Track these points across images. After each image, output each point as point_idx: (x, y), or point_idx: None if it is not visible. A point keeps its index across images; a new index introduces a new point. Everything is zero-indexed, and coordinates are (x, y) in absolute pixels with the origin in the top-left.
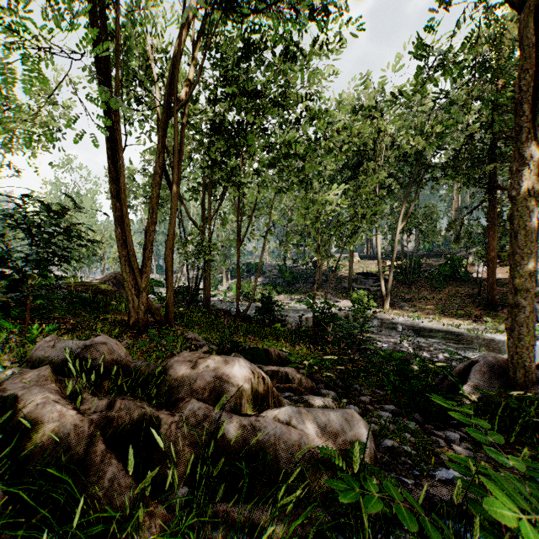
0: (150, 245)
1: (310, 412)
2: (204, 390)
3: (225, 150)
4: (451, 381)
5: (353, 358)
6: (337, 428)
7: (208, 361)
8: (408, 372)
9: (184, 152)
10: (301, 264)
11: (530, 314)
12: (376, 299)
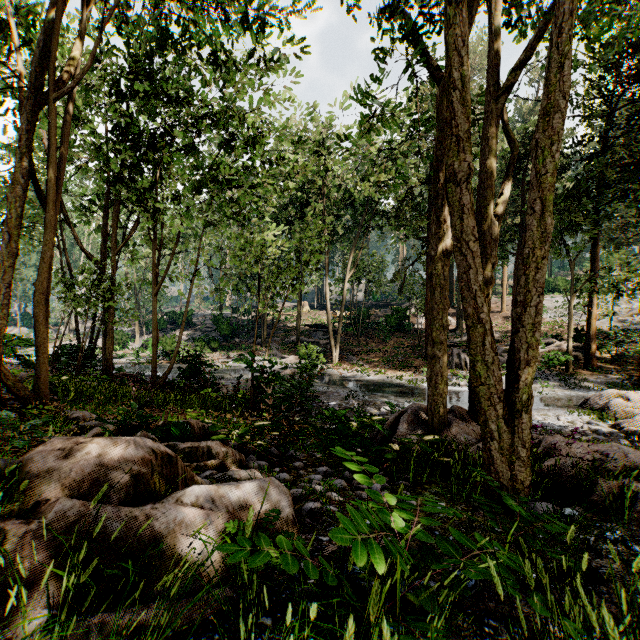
0: (6, 287)
1: (222, 487)
2: (82, 484)
3: (135, 163)
4: (384, 434)
5: (292, 421)
6: (252, 499)
7: (90, 446)
8: (346, 430)
9: (70, 156)
10: (243, 313)
11: (444, 364)
12: (325, 353)
